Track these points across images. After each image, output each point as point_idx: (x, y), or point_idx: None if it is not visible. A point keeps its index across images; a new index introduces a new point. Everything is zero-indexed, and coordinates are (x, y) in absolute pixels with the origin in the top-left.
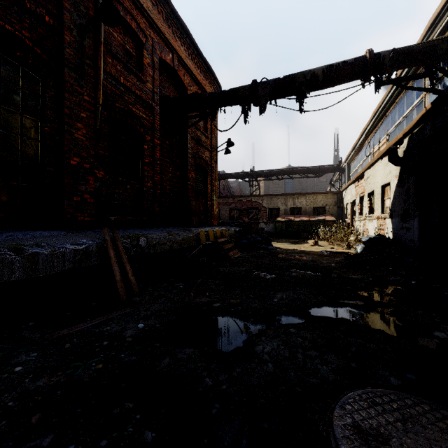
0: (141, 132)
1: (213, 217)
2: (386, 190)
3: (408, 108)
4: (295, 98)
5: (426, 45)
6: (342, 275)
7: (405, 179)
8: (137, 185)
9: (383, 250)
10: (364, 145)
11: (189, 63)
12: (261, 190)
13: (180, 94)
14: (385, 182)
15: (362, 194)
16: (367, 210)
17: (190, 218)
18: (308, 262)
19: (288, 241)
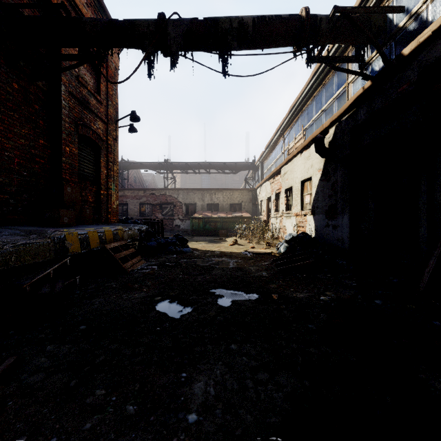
0: None
1: (111, 212)
2: (306, 185)
3: (328, 100)
4: (218, 53)
5: (367, 10)
6: (285, 294)
7: (331, 172)
8: None
9: (311, 251)
10: (278, 142)
11: None
12: (177, 185)
13: None
14: (305, 177)
15: (279, 191)
16: (285, 206)
17: (57, 212)
18: (234, 272)
19: (206, 240)
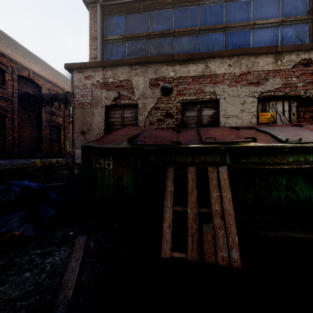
0: (3, 113)
1: (66, 153)
2: None
3: None
4: None
5: None
6: None
7: None
8: (1, 138)
9: None
10: None
11: (42, 74)
12: None
13: (37, 89)
14: None
15: None
16: None
17: (37, 154)
18: None
19: None
